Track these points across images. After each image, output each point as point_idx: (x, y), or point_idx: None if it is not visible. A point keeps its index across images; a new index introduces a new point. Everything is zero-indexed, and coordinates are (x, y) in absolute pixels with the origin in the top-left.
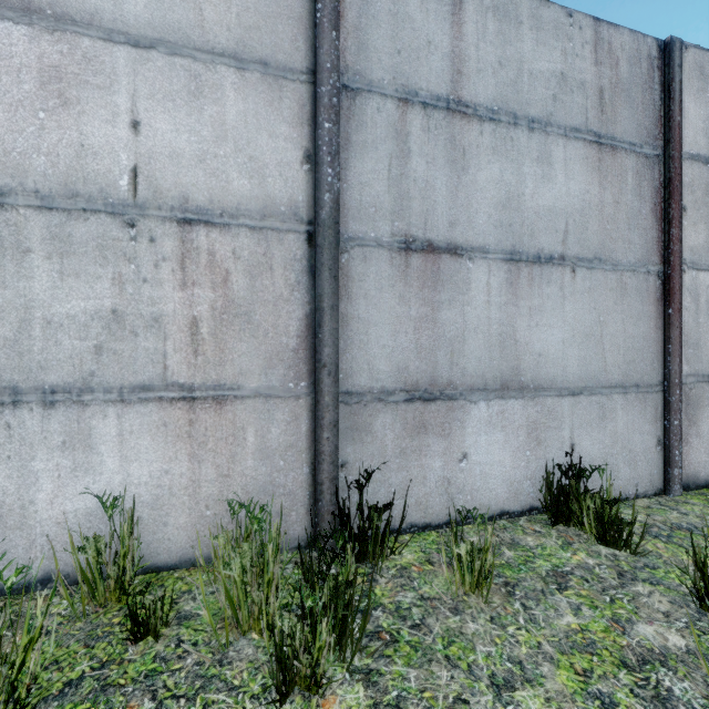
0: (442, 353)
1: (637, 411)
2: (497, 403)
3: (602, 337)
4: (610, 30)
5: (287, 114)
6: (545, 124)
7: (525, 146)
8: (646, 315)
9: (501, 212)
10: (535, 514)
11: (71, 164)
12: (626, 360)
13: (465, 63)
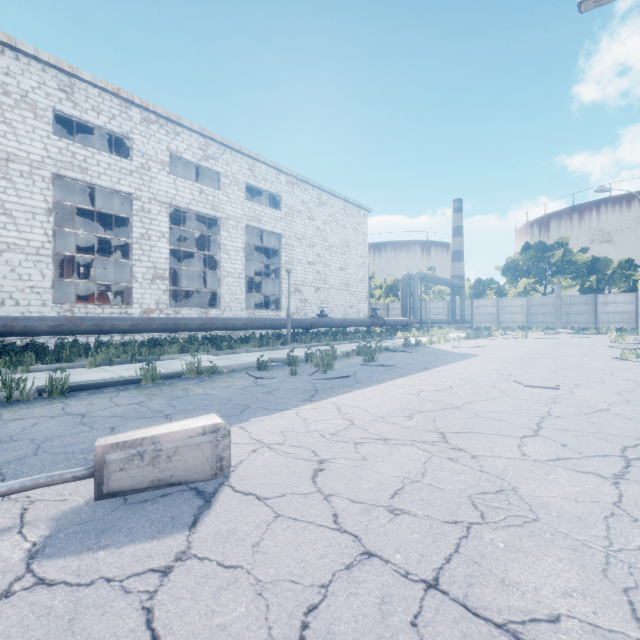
0: None
1: None
2: None
3: None
4: None
5: (633, 305)
6: None
7: None
8: None
9: None
10: None
11: (618, 310)
12: None
13: None
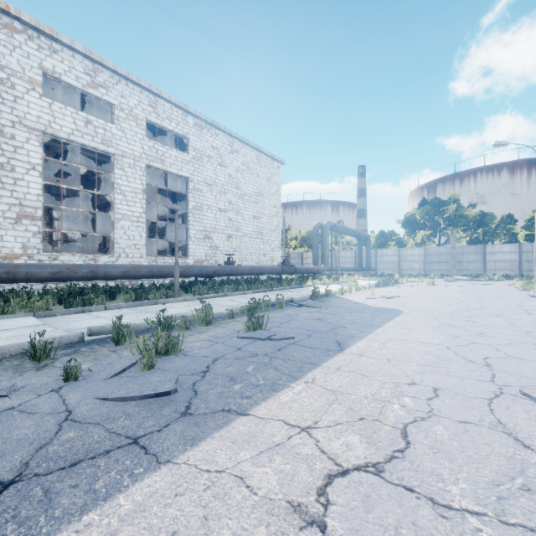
0: (530, 268)
1: None
2: None
3: None
4: None
5: (517, 255)
6: None
7: None
8: None
9: None
10: None
11: (504, 259)
12: None
13: (533, 249)
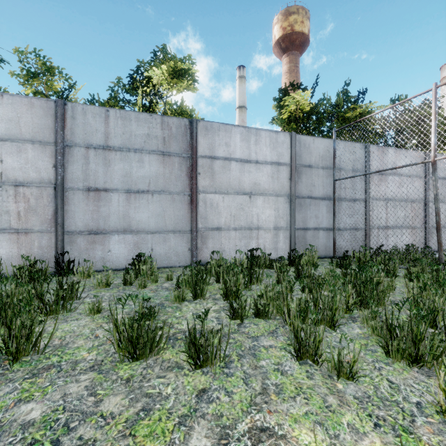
0: (101, 220)
1: (180, 239)
2: (122, 235)
3: (164, 215)
4: (168, 118)
5: (48, 155)
6: (141, 150)
7: (133, 157)
8: (184, 208)
9: (124, 178)
10: None
11: None
12: (175, 223)
13: (110, 134)
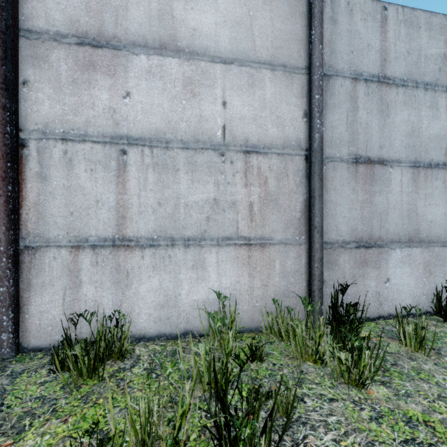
0: (375, 221)
1: None
2: (406, 250)
3: None
4: None
5: (295, 92)
6: (434, 85)
7: (422, 99)
8: None
9: (408, 138)
10: (428, 316)
11: (196, 126)
12: None
13: (388, 54)
